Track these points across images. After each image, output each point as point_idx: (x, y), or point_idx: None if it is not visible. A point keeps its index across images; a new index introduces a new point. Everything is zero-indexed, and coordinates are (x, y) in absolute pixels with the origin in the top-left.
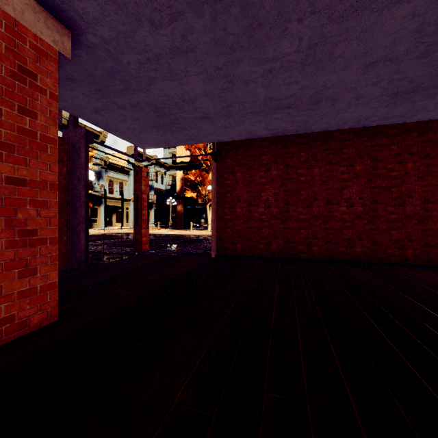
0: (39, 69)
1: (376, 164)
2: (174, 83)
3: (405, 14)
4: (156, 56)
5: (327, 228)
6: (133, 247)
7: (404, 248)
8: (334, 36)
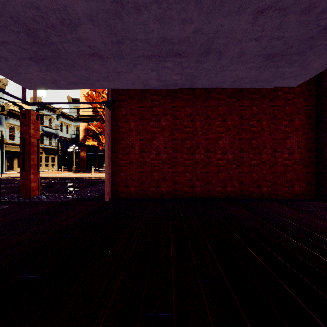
0: None
1: (242, 121)
2: None
3: None
4: None
5: (207, 171)
6: None
7: (261, 187)
8: None
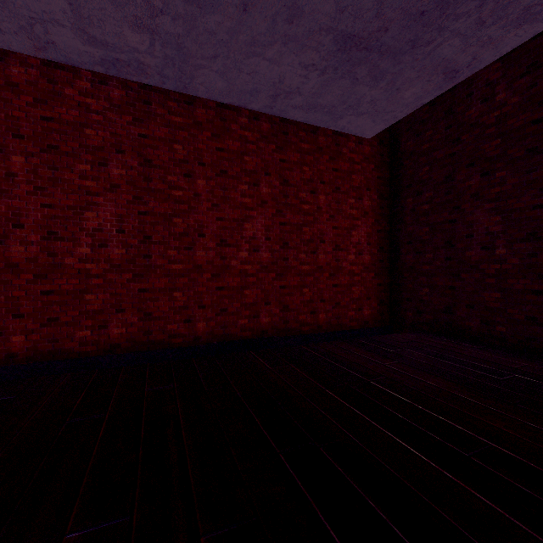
0: None
1: (286, 189)
2: None
3: None
4: None
5: (220, 287)
6: None
7: (316, 312)
8: None
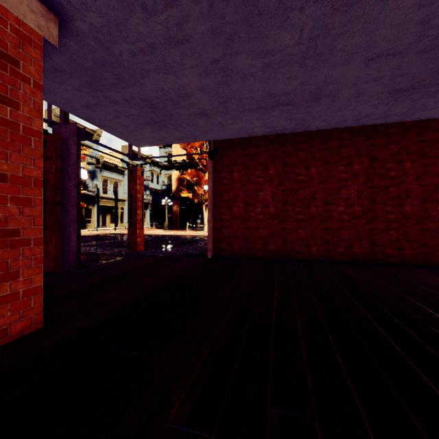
0: (21, 55)
1: (374, 163)
2: (169, 76)
3: (411, 5)
4: (150, 46)
5: (325, 228)
6: (127, 248)
7: (402, 248)
8: (336, 27)
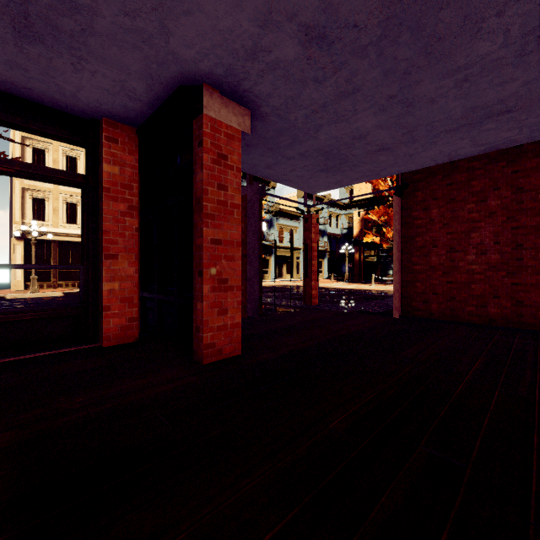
0: (229, 151)
1: None
2: (342, 124)
3: None
4: (321, 106)
5: None
6: (302, 300)
7: None
8: None
